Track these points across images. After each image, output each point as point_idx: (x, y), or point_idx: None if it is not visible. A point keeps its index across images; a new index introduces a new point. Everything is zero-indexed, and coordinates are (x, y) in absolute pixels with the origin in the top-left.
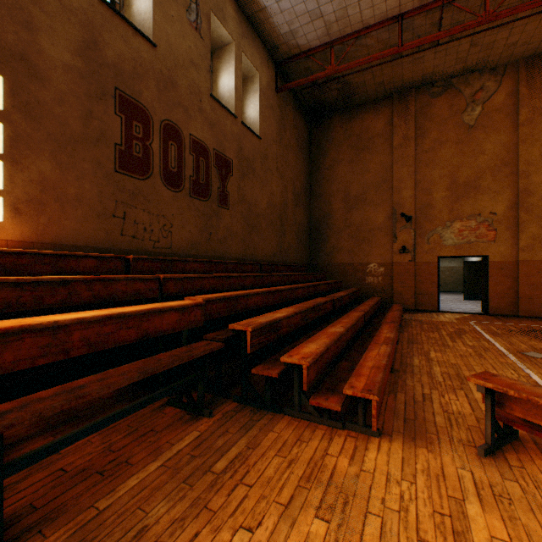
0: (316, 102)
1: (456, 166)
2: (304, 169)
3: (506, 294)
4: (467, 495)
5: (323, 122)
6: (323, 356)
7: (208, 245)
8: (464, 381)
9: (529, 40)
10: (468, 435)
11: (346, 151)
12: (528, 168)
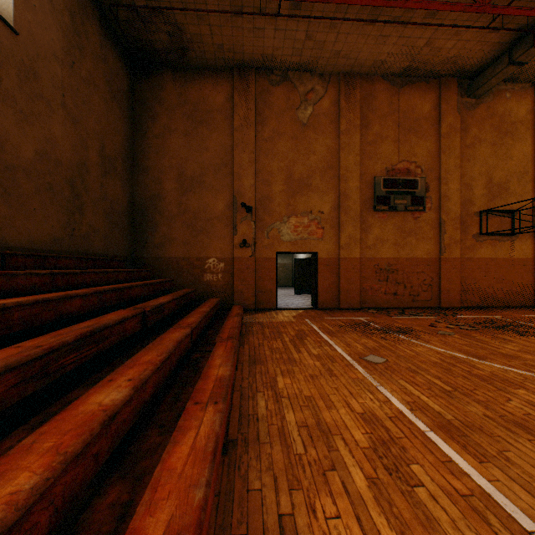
0: (139, 43)
1: (292, 161)
2: (123, 129)
3: (331, 288)
4: None
5: (152, 76)
6: None
7: None
8: (331, 440)
9: (349, 54)
10: None
11: (181, 120)
12: (346, 173)
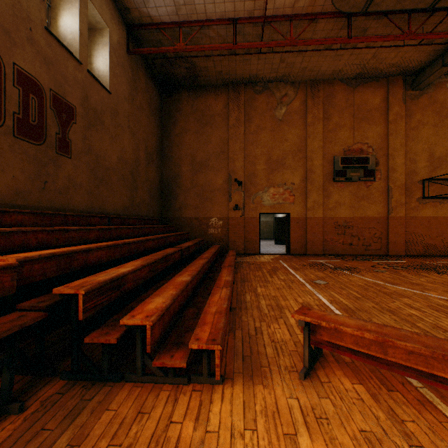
0: (167, 75)
1: (271, 147)
2: (156, 133)
3: (300, 240)
4: (298, 427)
5: (174, 94)
6: (169, 309)
7: (43, 194)
8: (282, 310)
9: (313, 68)
10: (291, 361)
11: (193, 123)
12: (312, 154)
